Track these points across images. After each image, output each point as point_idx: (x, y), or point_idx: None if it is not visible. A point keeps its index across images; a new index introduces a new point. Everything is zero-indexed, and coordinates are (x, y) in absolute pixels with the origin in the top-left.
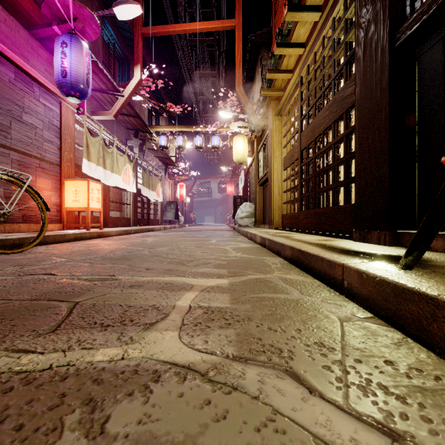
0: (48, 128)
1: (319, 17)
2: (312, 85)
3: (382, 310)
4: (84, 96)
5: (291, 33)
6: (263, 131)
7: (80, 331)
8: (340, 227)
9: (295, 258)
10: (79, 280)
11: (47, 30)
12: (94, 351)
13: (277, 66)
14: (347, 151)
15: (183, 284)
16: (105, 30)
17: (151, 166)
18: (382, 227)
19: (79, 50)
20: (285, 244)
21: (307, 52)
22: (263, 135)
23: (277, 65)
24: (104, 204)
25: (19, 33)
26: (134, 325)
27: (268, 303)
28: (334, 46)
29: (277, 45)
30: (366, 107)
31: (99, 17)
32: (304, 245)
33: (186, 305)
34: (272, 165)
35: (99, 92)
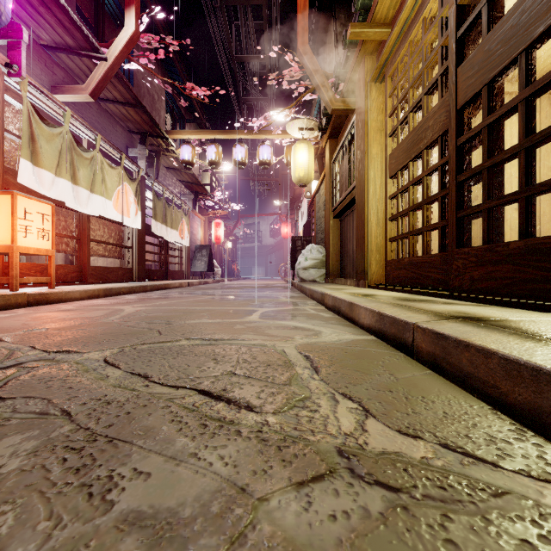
0: None
1: None
2: None
3: None
4: None
5: None
6: (342, 128)
7: None
8: None
9: None
10: None
11: None
12: None
13: None
14: None
15: None
16: None
17: (169, 192)
18: None
19: None
20: None
21: None
22: (342, 135)
23: None
24: (80, 244)
25: None
26: None
27: None
28: None
29: None
30: None
31: None
32: None
33: None
34: (364, 171)
35: (63, 52)
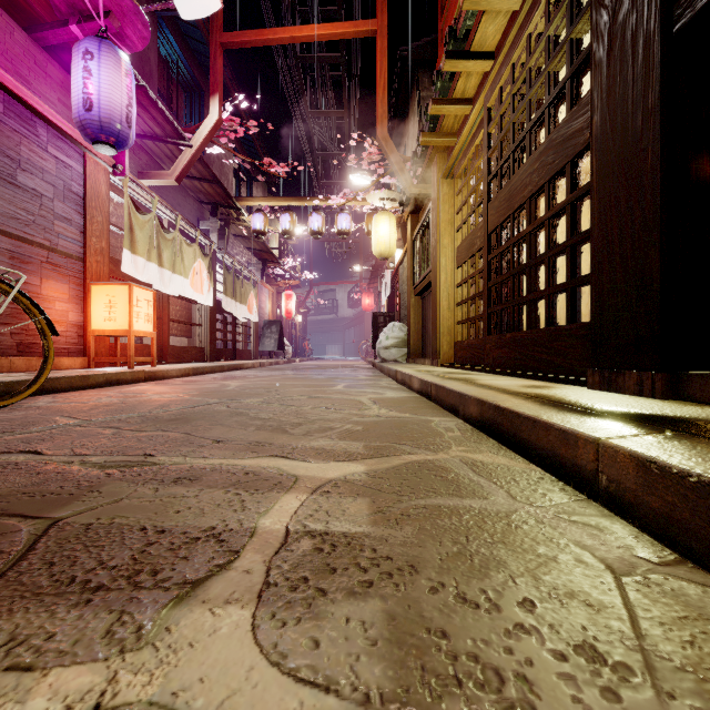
0: (63, 197)
1: (520, 3)
2: (507, 121)
3: (705, 550)
4: (123, 143)
5: (472, 35)
6: (422, 205)
7: (27, 606)
8: (560, 364)
9: (488, 420)
10: (82, 466)
11: (61, 32)
12: (33, 678)
13: (447, 94)
14: (573, 231)
15: (278, 474)
16: (162, 38)
17: (238, 263)
18: (647, 363)
19: (114, 65)
20: (467, 394)
21: (499, 65)
22: (422, 212)
23: (446, 91)
24: (160, 324)
25: (13, 36)
26: (156, 587)
27: (448, 523)
28: (549, 50)
29: (447, 55)
30: (614, 148)
31: (151, 16)
32: (503, 397)
33: (279, 528)
34: (437, 259)
35: (151, 139)
